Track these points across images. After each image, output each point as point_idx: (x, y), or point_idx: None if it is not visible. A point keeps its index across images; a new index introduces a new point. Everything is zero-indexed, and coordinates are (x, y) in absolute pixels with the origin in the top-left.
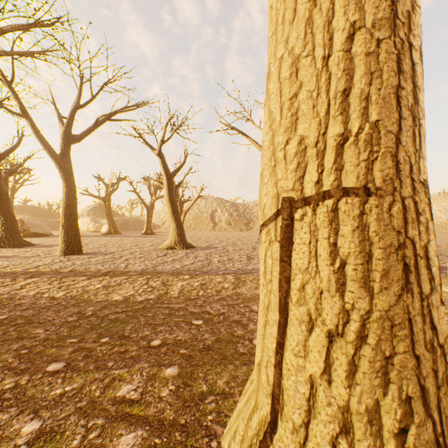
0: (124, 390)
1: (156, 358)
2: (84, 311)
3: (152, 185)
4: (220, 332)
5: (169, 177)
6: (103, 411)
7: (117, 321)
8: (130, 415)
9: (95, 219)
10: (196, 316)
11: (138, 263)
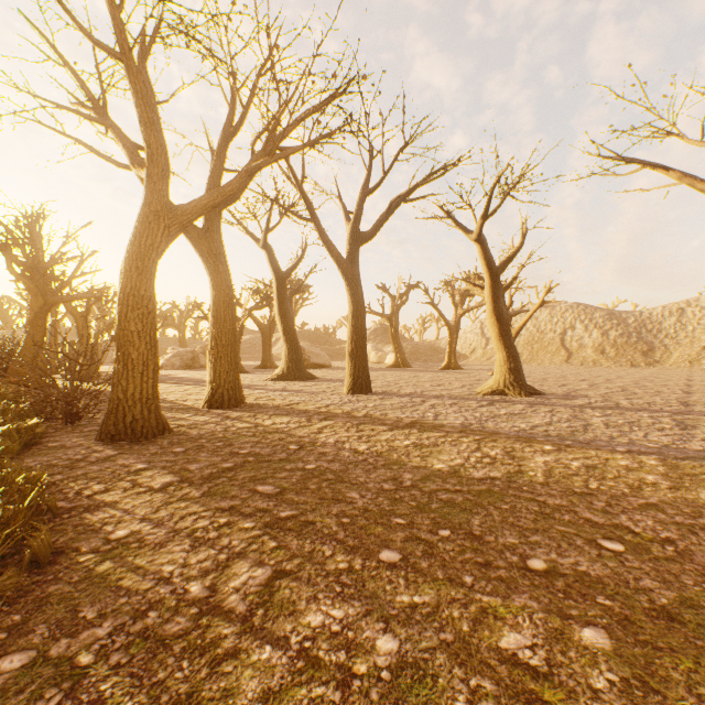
0: (509, 639)
1: (549, 597)
2: (399, 477)
3: (456, 291)
4: (681, 585)
5: (493, 274)
6: (485, 666)
7: (453, 506)
8: (540, 699)
9: (377, 346)
10: (601, 530)
11: (452, 414)
